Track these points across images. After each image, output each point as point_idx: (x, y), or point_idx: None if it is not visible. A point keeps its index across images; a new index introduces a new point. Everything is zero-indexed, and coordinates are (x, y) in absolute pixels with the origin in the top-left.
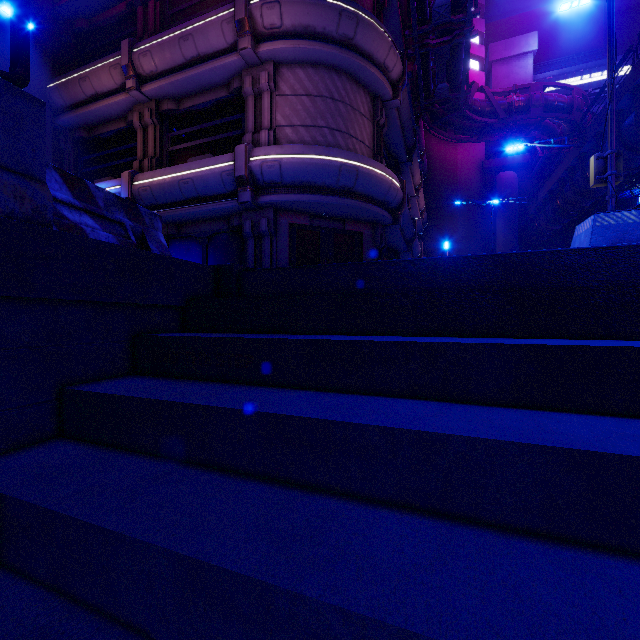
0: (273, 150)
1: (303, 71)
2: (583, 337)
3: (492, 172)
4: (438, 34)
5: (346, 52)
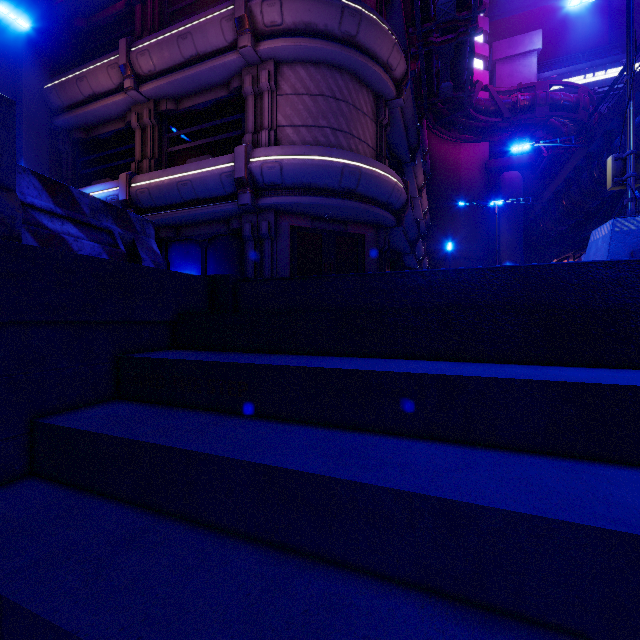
0: (273, 151)
1: (304, 70)
2: (622, 366)
3: (496, 172)
4: (442, 32)
5: (348, 50)
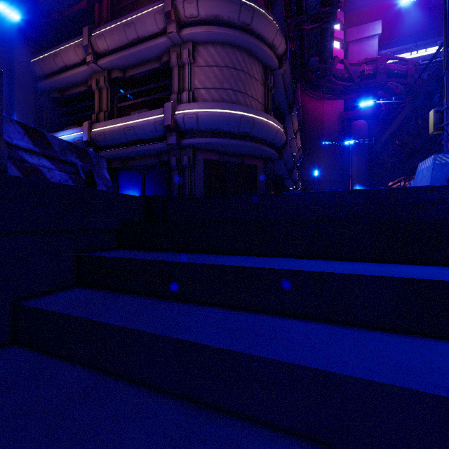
0: (192, 106)
1: (214, 48)
2: (446, 264)
3: (349, 120)
4: (311, 22)
5: (245, 34)
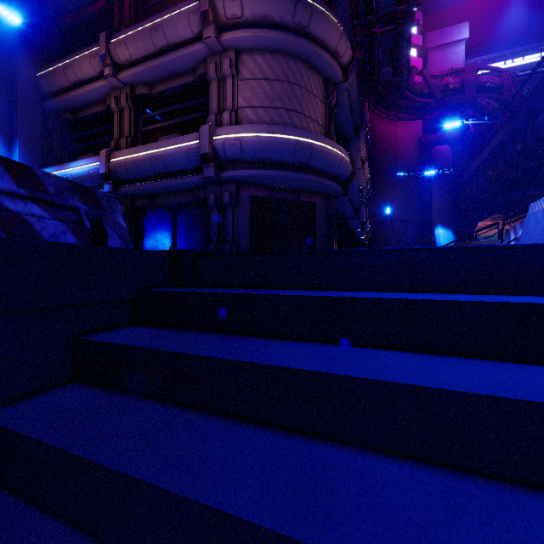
0: (234, 129)
1: (262, 57)
2: None
3: (428, 146)
4: (383, 23)
5: (301, 39)
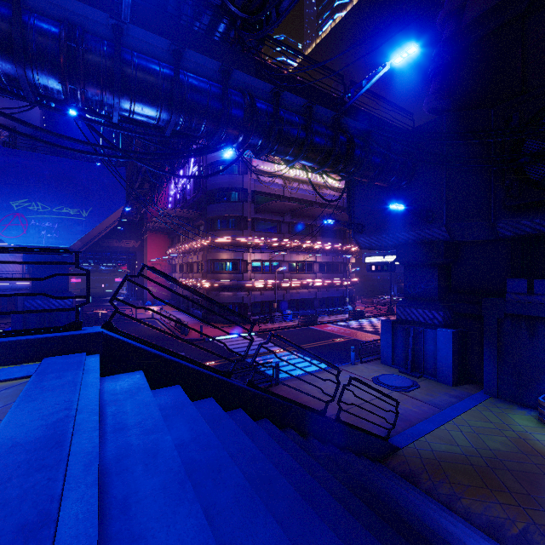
0: None
1: None
2: None
3: None
4: None
5: None
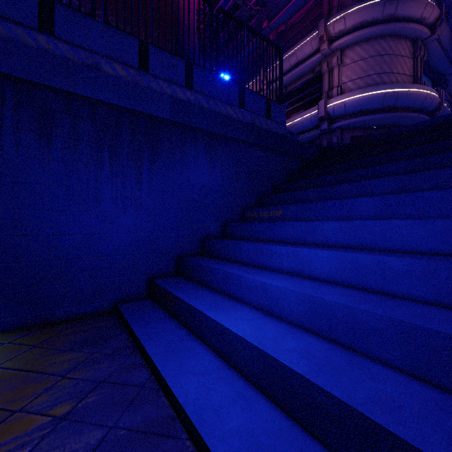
0: (340, 98)
1: (359, 47)
2: None
3: None
4: None
5: (389, 24)
